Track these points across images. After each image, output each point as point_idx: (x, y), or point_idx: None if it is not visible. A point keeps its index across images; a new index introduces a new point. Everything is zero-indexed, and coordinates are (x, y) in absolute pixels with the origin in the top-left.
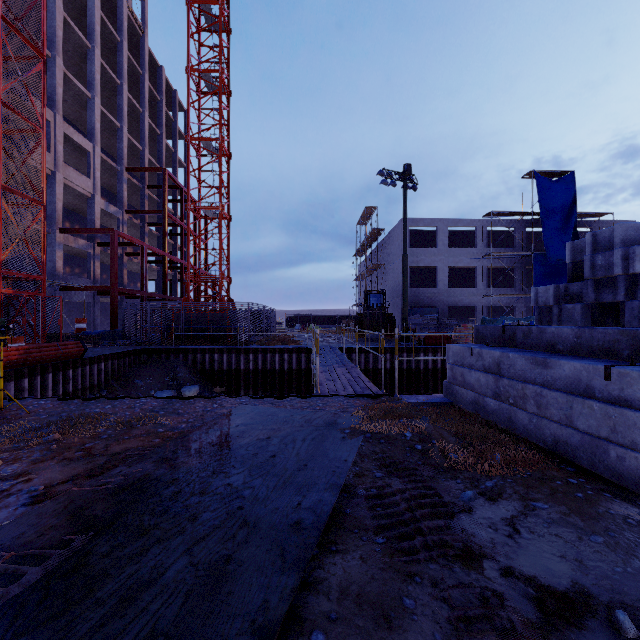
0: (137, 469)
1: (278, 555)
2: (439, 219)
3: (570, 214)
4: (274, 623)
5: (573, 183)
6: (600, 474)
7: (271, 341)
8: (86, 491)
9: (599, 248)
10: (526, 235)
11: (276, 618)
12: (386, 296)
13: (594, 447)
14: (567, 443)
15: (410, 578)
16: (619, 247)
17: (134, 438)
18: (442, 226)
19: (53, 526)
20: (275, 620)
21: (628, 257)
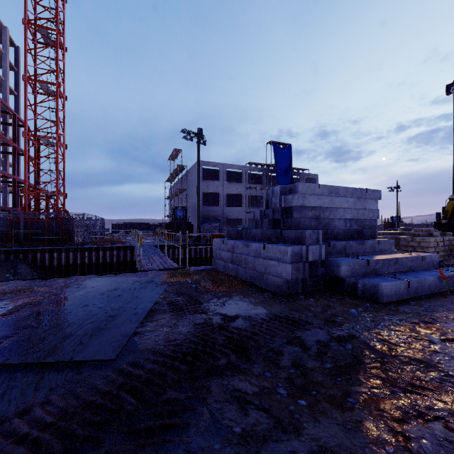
0: (37, 308)
1: (128, 321)
2: (221, 163)
3: (289, 168)
4: (130, 334)
5: (291, 151)
6: (262, 286)
7: (103, 242)
8: (10, 319)
9: (274, 195)
10: (269, 177)
11: (131, 333)
12: (188, 211)
13: (260, 276)
14: (253, 277)
15: (181, 319)
16: (279, 195)
17: (22, 299)
18: (223, 168)
19: (1, 330)
20: (130, 333)
21: (282, 200)
